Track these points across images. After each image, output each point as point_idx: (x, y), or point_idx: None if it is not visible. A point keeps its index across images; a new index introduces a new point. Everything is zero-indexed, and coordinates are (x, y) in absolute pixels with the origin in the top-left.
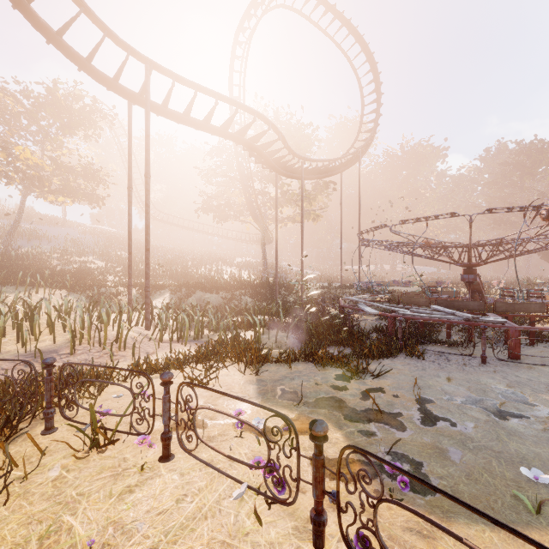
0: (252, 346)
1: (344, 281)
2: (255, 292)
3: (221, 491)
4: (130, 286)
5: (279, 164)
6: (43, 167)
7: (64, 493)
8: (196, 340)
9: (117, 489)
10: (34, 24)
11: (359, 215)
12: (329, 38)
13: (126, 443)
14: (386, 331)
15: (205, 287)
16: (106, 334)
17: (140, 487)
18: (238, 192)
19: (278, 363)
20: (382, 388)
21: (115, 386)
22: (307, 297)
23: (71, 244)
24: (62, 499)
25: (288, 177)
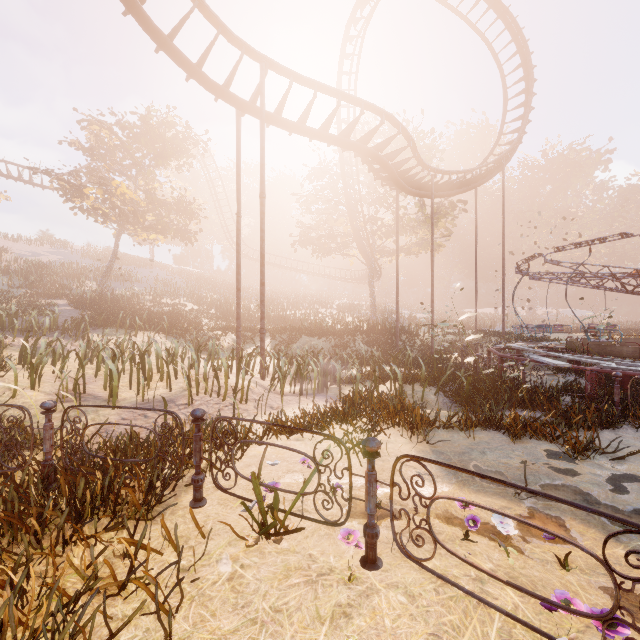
0: (410, 405)
1: (472, 327)
2: (369, 339)
3: (495, 637)
4: (239, 328)
5: (403, 179)
6: (137, 202)
7: (253, 604)
8: (320, 393)
9: (324, 607)
10: (146, 28)
11: (503, 241)
12: (461, 17)
13: (302, 532)
14: (580, 391)
15: (310, 332)
16: (226, 383)
17: (356, 609)
18: (343, 220)
19: (448, 428)
20: (635, 475)
21: (252, 447)
22: (450, 343)
23: (161, 286)
24: (253, 614)
25: (414, 194)
